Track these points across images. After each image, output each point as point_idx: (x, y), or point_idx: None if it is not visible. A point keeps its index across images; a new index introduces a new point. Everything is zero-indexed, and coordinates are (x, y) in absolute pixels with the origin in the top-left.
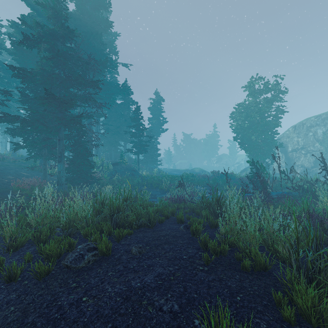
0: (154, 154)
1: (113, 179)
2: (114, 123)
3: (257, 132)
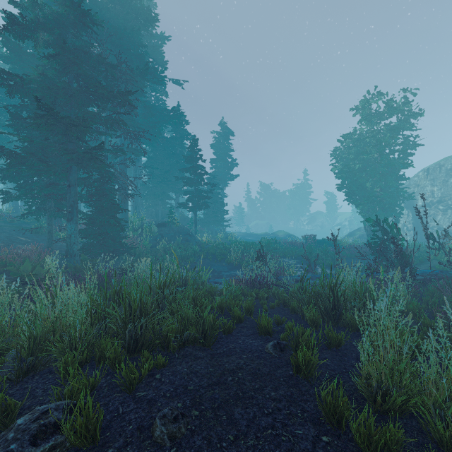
0: (219, 211)
1: (157, 247)
2: (161, 166)
3: (374, 177)
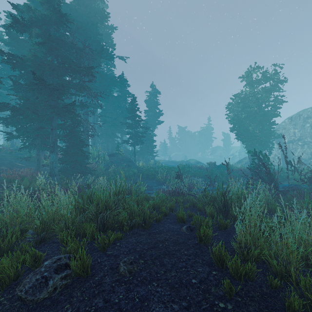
0: (150, 146)
1: (109, 170)
2: (111, 115)
3: (254, 123)
